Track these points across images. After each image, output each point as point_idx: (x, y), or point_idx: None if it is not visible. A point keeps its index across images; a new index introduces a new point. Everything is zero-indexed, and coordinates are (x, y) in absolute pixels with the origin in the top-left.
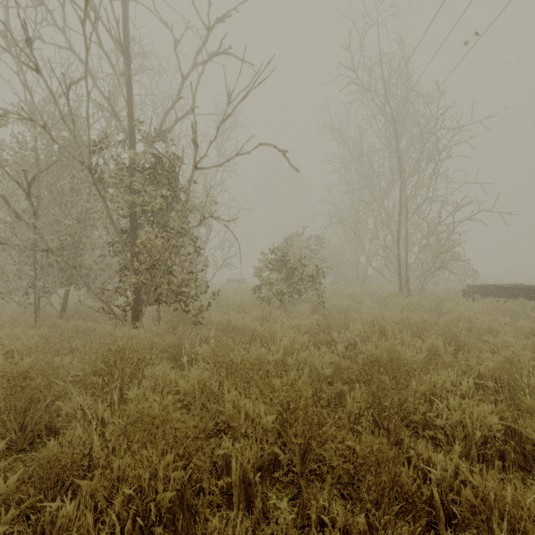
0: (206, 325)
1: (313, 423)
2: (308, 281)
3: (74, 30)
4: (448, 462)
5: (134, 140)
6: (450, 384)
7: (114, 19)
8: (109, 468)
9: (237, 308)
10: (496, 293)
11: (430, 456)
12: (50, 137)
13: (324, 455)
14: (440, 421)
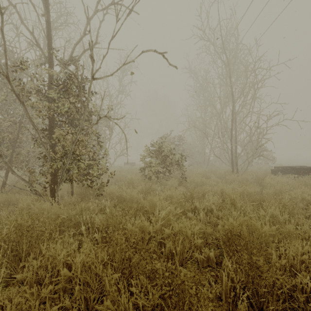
0: (106, 196)
1: None
2: (175, 164)
3: None
4: None
5: (52, 63)
6: (307, 258)
7: None
8: None
9: (129, 183)
10: (292, 172)
11: None
12: None
13: None
14: None
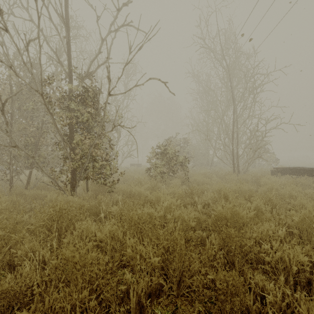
0: (117, 193)
1: (185, 260)
2: (179, 165)
3: (33, 8)
4: (277, 289)
5: (71, 78)
6: (271, 232)
7: (59, 2)
8: (43, 300)
9: (136, 181)
10: (291, 172)
11: (263, 284)
12: (15, 73)
13: (193, 282)
14: (268, 258)
